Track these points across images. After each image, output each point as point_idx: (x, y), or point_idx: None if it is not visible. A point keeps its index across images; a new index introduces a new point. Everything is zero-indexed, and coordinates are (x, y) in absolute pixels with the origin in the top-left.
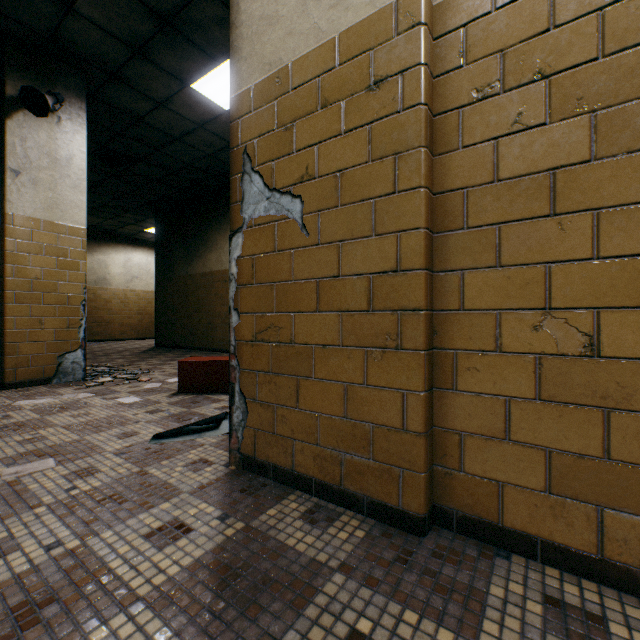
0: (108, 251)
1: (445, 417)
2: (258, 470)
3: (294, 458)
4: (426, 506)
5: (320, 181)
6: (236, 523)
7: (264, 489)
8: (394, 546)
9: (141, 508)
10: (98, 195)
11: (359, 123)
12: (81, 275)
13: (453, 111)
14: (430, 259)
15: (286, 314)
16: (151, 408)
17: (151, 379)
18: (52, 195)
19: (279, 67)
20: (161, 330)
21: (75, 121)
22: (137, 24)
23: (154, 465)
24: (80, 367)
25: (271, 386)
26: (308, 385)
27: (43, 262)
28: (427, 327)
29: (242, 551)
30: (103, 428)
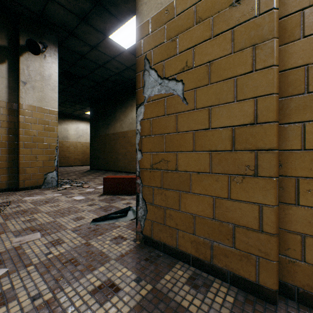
0: (68, 123)
1: (288, 222)
2: (154, 245)
3: (177, 241)
4: (277, 284)
5: (195, 69)
6: (146, 285)
7: (159, 259)
8: (258, 312)
9: (88, 270)
10: (63, 96)
11: (224, 29)
12: (55, 134)
13: (295, 13)
14: (278, 115)
15: (172, 153)
16: (90, 203)
17: (89, 186)
18: (41, 94)
19: (167, 4)
20: (93, 161)
21: (52, 57)
22: (82, 4)
23: (93, 239)
24: (55, 180)
25: (162, 196)
26: (187, 197)
27: (37, 127)
28: (278, 161)
29: (154, 309)
30: (66, 214)
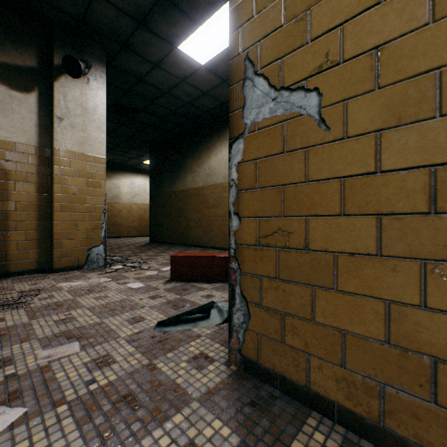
0: (120, 177)
1: None
2: (262, 376)
3: (308, 374)
4: None
5: (346, 65)
6: None
7: (274, 403)
8: None
9: (154, 419)
10: (114, 139)
11: None
12: (102, 191)
13: None
14: None
15: (297, 218)
16: (152, 293)
17: (149, 267)
18: (83, 134)
19: None
20: (154, 230)
21: (98, 81)
22: None
23: (160, 357)
24: (102, 257)
25: (278, 293)
26: (328, 297)
27: (78, 182)
28: None
29: None
30: (117, 311)
